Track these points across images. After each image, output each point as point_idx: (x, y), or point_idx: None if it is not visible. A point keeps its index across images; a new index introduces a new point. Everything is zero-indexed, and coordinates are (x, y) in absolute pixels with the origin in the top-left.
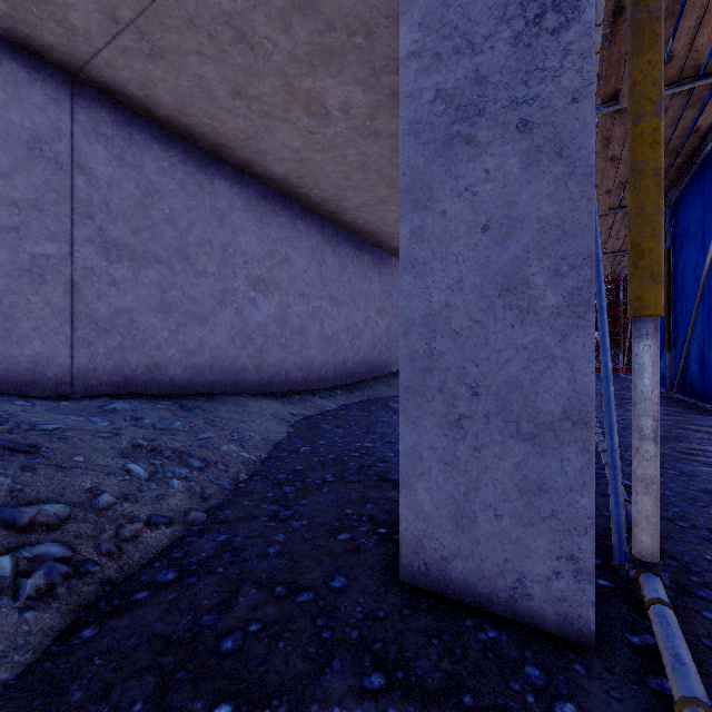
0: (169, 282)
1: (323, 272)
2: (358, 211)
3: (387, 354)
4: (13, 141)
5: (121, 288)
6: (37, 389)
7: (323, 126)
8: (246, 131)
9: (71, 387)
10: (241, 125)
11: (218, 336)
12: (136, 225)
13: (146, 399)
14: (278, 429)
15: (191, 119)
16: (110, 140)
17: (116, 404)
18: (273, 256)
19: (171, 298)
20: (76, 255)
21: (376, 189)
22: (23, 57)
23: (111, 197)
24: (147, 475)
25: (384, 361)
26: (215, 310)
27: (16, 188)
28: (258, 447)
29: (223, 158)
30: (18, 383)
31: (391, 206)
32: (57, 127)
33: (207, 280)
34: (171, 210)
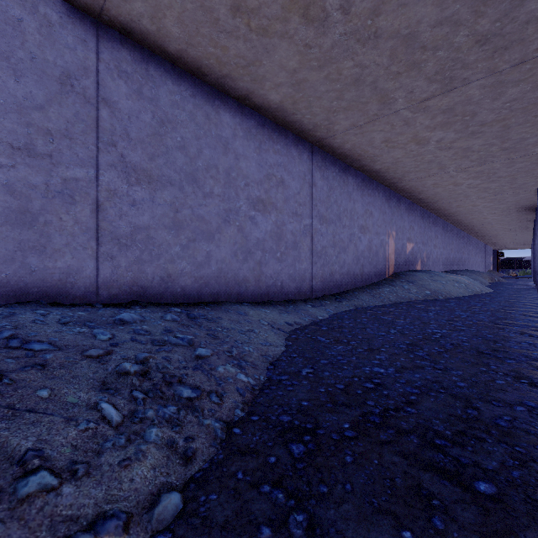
0: (181, 202)
1: (313, 193)
2: (347, 135)
3: (369, 267)
4: (48, 78)
5: (140, 208)
6: (68, 298)
7: (320, 35)
8: (246, 56)
9: (97, 296)
10: (242, 49)
11: (223, 251)
12: (152, 152)
13: (158, 308)
14: (276, 341)
15: (198, 51)
16: (130, 77)
17: (126, 314)
18: (270, 179)
19: (183, 217)
20: (101, 178)
21: (367, 107)
22: (56, 3)
23: (131, 127)
24: (120, 418)
25: (366, 273)
26: (220, 228)
27: (49, 119)
28: (257, 366)
29: (226, 91)
30: (51, 292)
31: (379, 125)
32: (85, 65)
33: (213, 201)
34: (183, 139)
